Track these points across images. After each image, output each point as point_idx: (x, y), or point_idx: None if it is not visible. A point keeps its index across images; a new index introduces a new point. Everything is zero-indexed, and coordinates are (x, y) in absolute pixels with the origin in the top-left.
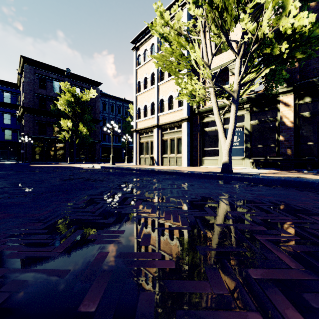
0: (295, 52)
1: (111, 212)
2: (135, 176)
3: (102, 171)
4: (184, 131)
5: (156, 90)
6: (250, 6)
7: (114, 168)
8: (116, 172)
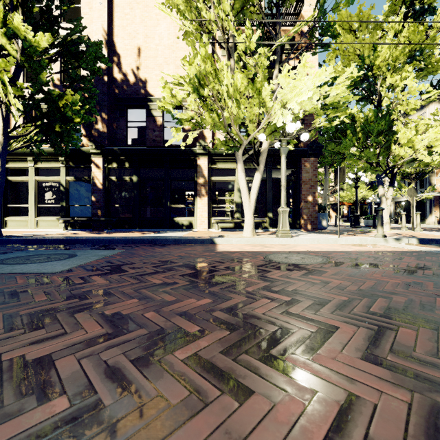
0: (57, 123)
1: None
2: None
3: None
4: None
5: None
6: None
7: None
8: None
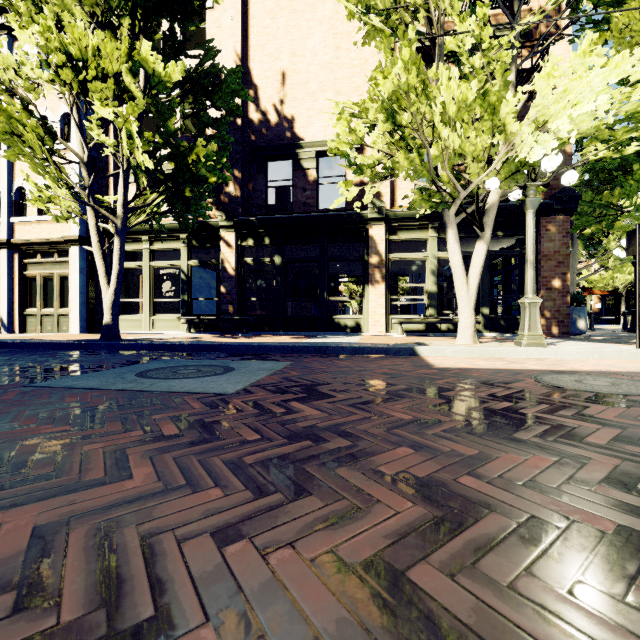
0: (187, 186)
1: None
2: None
3: None
4: (72, 263)
5: (5, 164)
6: (95, 117)
7: None
8: None
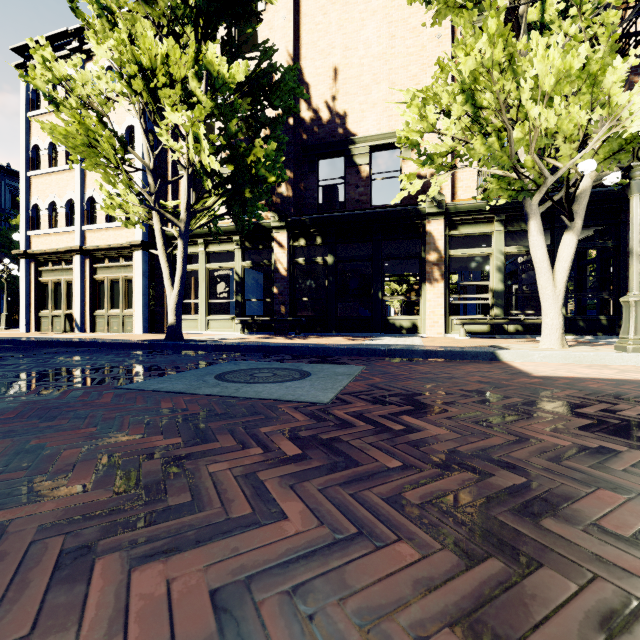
0: (246, 187)
1: None
2: None
3: None
4: (136, 267)
5: (78, 177)
6: (165, 123)
7: None
8: None
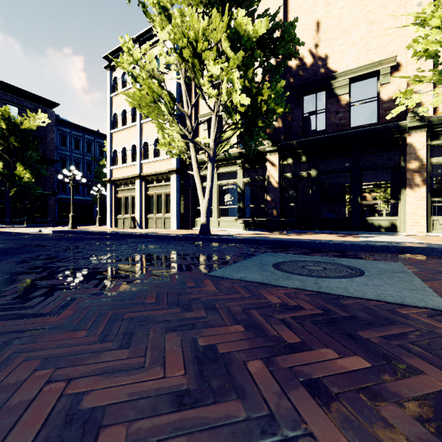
0: (259, 119)
1: (42, 266)
2: (97, 240)
3: (52, 236)
4: (172, 185)
5: (138, 130)
6: (208, 75)
7: (73, 233)
8: (73, 237)
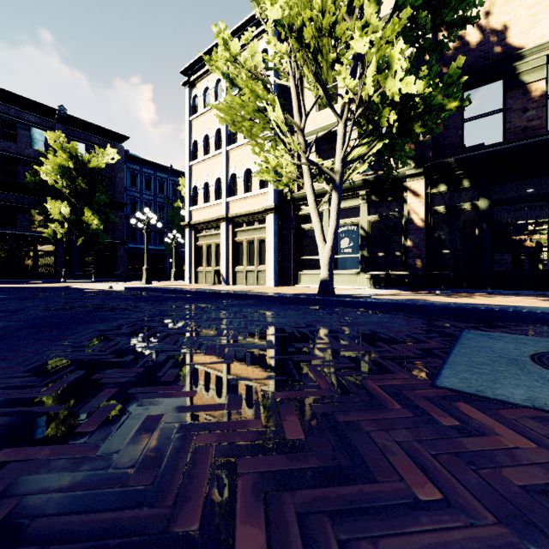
0: (414, 123)
1: (130, 349)
2: (183, 301)
3: (126, 295)
4: (269, 228)
5: (224, 159)
6: (348, 56)
7: (149, 290)
8: (151, 296)
